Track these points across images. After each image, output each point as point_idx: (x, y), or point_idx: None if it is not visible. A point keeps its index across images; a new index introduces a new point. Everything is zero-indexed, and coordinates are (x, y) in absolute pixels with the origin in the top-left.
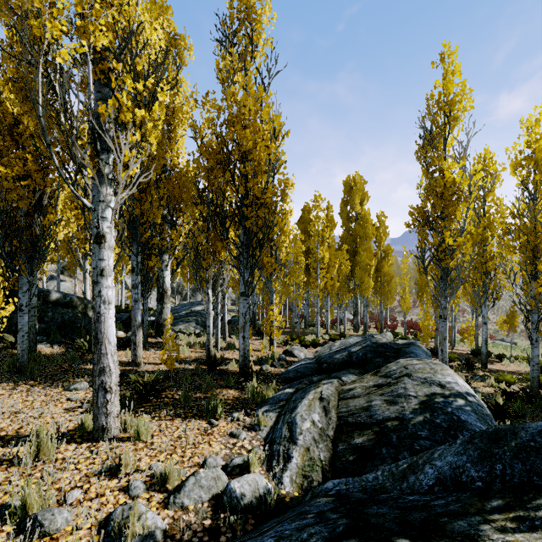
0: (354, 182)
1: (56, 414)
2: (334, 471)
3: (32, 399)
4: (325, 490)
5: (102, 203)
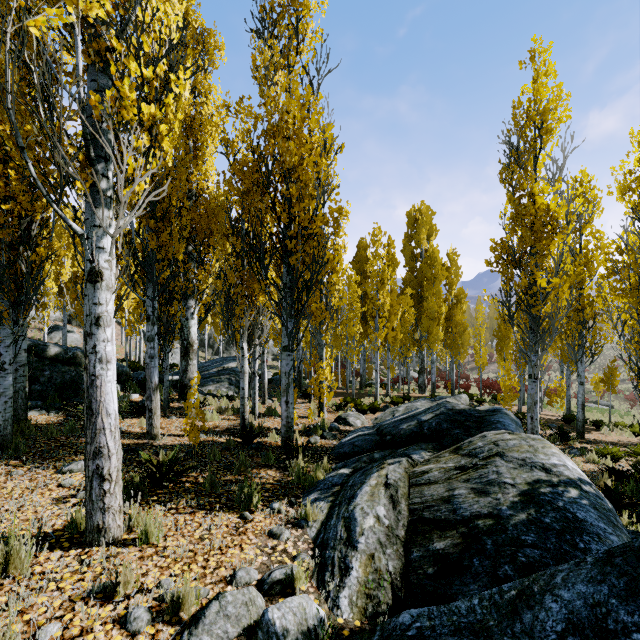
0: (419, 213)
1: (40, 507)
2: (408, 588)
3: (12, 485)
4: (401, 628)
5: (98, 229)
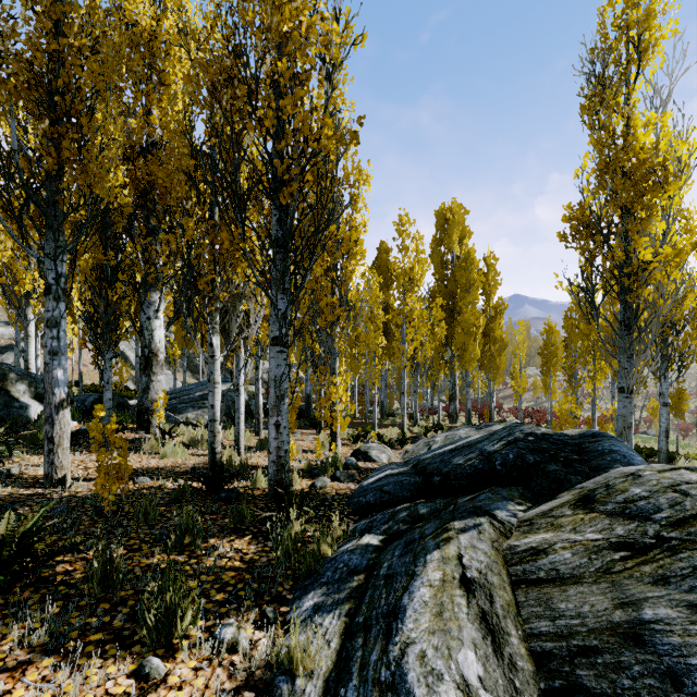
0: (450, 212)
1: None
2: None
3: None
4: None
5: None
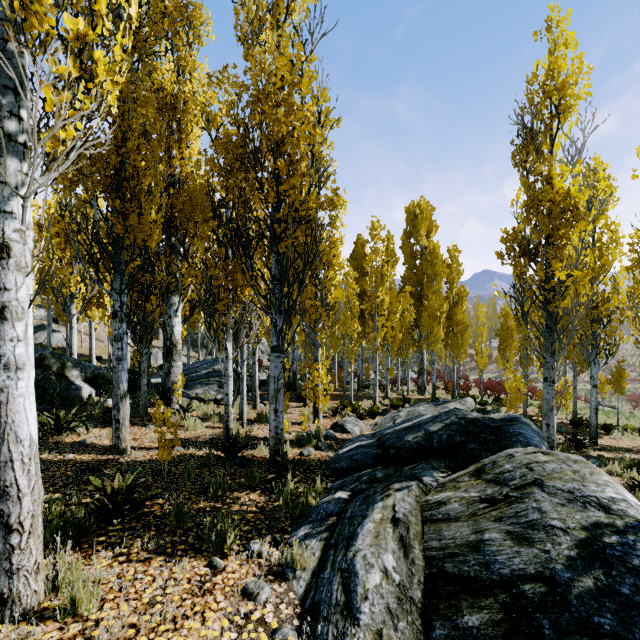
0: (419, 209)
1: None
2: None
3: None
4: None
5: (4, 186)
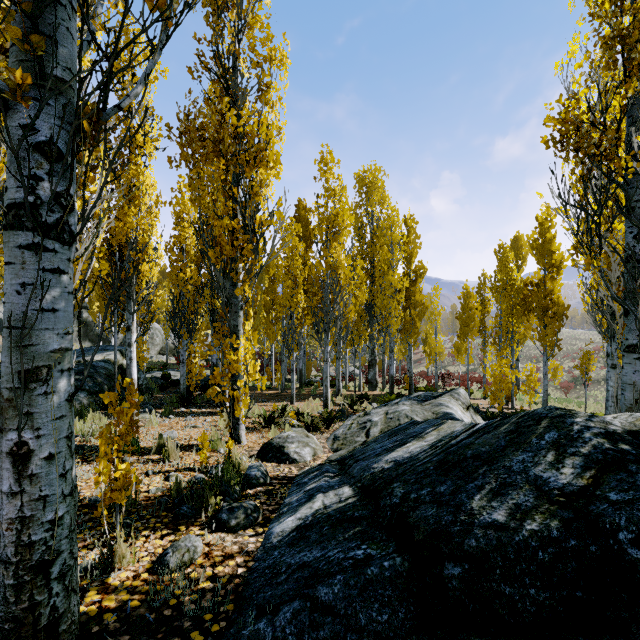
0: (370, 175)
1: None
2: None
3: None
4: None
5: None
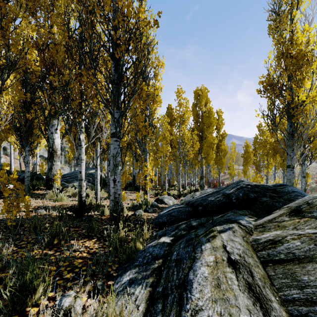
0: (201, 91)
1: None
2: None
3: None
4: None
5: None
